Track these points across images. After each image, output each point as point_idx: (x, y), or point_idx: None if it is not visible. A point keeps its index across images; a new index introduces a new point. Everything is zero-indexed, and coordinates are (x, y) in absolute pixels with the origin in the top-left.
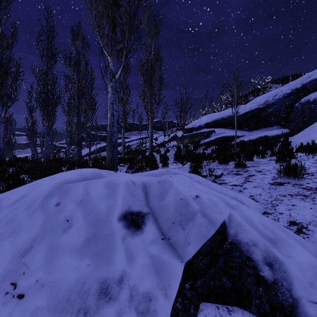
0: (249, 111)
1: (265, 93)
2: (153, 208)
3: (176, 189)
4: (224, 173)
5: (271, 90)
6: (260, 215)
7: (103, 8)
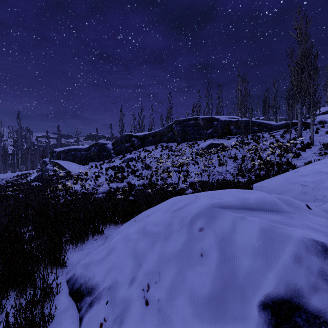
0: None
1: None
2: None
3: None
4: None
5: None
6: None
7: None
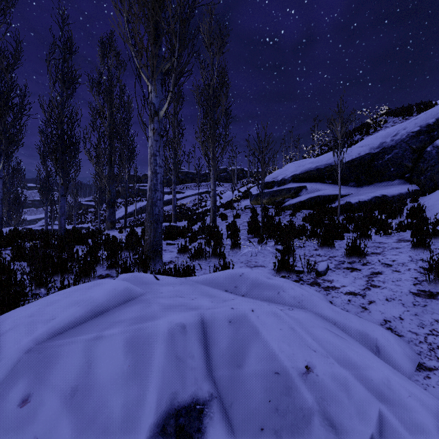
0: (357, 158)
1: (377, 130)
2: (221, 383)
3: (265, 346)
4: (330, 265)
5: (387, 126)
6: (438, 410)
7: (139, 8)
